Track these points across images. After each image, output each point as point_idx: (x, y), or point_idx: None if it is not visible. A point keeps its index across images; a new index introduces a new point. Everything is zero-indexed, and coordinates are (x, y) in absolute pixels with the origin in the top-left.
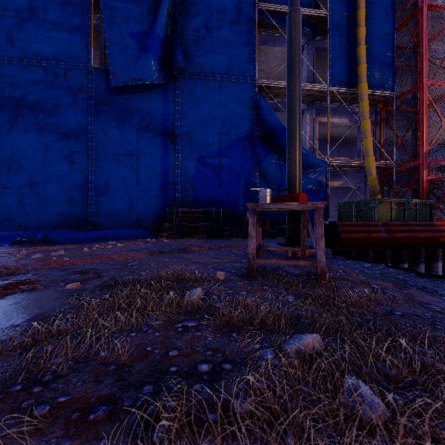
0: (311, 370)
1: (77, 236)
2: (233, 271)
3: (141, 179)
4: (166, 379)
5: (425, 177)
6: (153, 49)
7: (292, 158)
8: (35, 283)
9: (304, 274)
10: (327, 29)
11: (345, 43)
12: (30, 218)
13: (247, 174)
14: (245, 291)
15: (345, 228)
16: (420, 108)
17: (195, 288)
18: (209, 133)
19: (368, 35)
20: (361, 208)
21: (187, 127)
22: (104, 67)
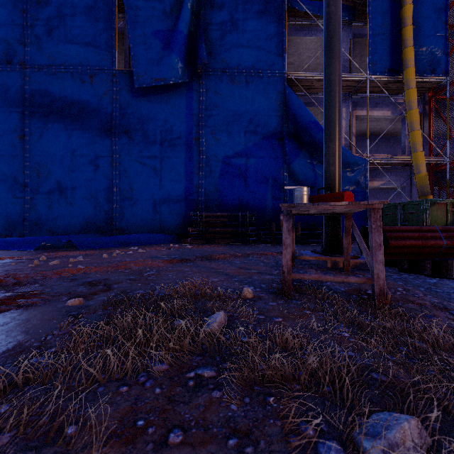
0: None
1: (100, 241)
2: (263, 286)
3: (165, 182)
4: None
5: None
6: (176, 47)
7: (330, 153)
8: (36, 296)
9: (352, 292)
10: (367, 11)
11: (388, 25)
12: (59, 223)
13: (276, 175)
14: (281, 317)
15: (395, 234)
16: None
17: (216, 312)
18: (235, 132)
19: (416, 13)
20: (409, 211)
21: (211, 127)
22: (128, 69)
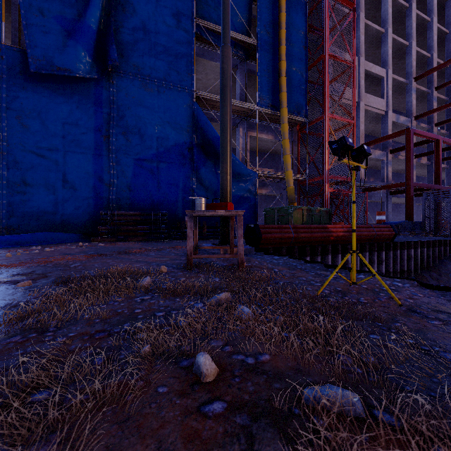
0: (222, 307)
1: None
2: (174, 266)
3: (69, 178)
4: (137, 320)
5: (327, 190)
6: (84, 40)
7: (224, 171)
8: None
9: (230, 265)
10: (257, 56)
11: (271, 71)
12: None
13: (186, 180)
14: (185, 278)
15: (266, 230)
16: (324, 135)
17: (145, 278)
18: (147, 136)
19: (288, 68)
20: (282, 214)
21: (123, 127)
22: (20, 47)
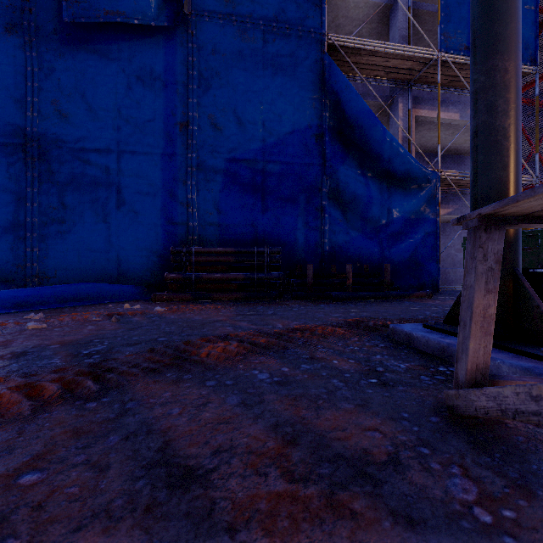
0: None
1: None
2: None
3: (126, 195)
4: None
5: None
6: None
7: (499, 83)
8: None
9: None
10: None
11: None
12: None
13: (311, 191)
14: None
15: None
16: None
17: None
18: (247, 118)
19: None
20: None
21: (208, 107)
22: None
